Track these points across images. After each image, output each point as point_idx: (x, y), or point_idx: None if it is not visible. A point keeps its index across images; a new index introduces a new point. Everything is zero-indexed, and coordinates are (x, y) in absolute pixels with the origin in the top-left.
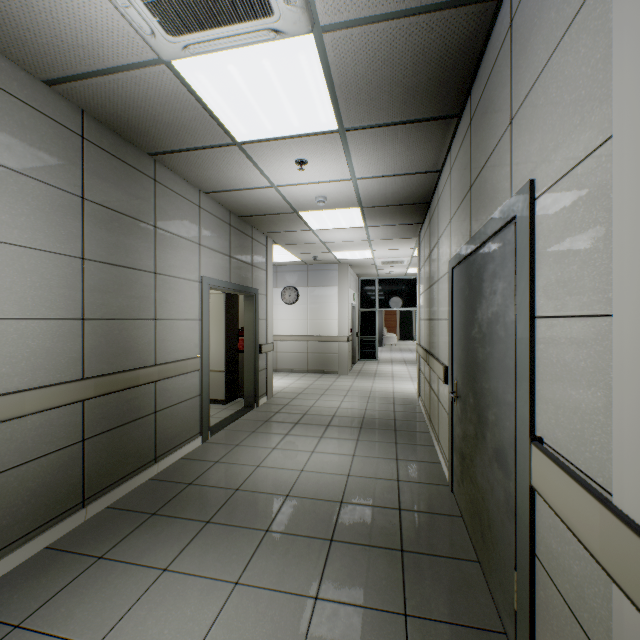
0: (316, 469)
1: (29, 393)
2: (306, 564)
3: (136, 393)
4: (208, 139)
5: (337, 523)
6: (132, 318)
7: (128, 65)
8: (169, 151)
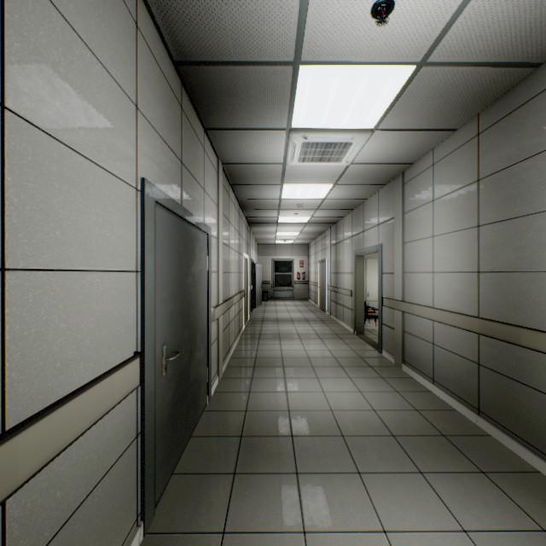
0: (365, 539)
1: (448, 313)
2: (301, 421)
3: (527, 355)
4: (440, 76)
5: (293, 448)
6: (522, 270)
7: (398, 129)
8: (513, 63)
